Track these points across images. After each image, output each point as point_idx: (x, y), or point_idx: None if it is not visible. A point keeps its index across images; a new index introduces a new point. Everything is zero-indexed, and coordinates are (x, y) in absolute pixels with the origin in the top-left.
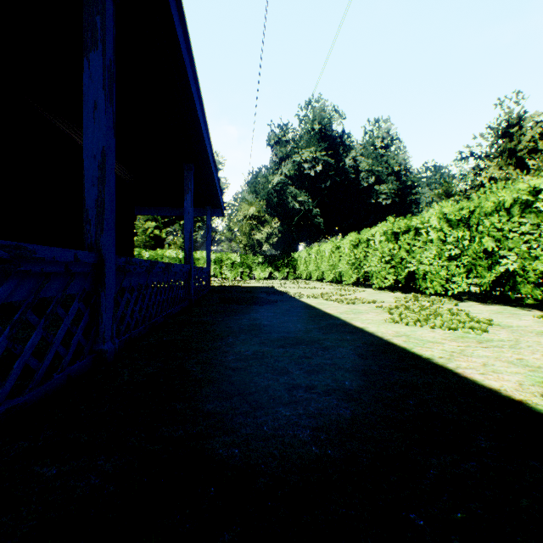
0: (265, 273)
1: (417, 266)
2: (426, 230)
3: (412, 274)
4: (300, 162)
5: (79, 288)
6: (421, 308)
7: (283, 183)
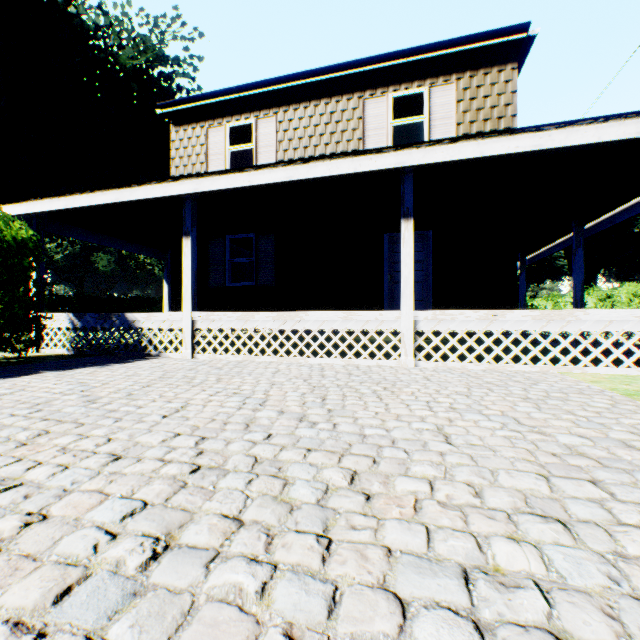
0: None
1: None
2: None
3: None
4: None
5: None
6: None
7: None
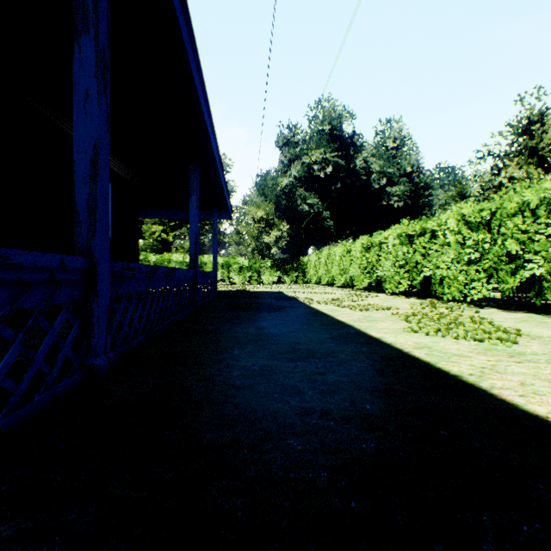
0: (273, 277)
1: (434, 271)
2: (443, 232)
3: (428, 279)
4: (310, 164)
5: (67, 296)
6: (440, 315)
7: (292, 185)
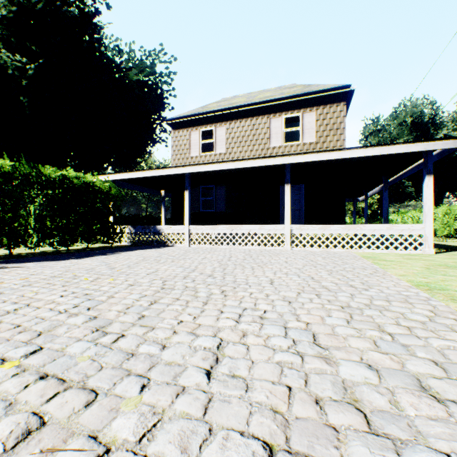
0: None
1: None
2: None
3: None
4: None
5: None
6: None
7: None
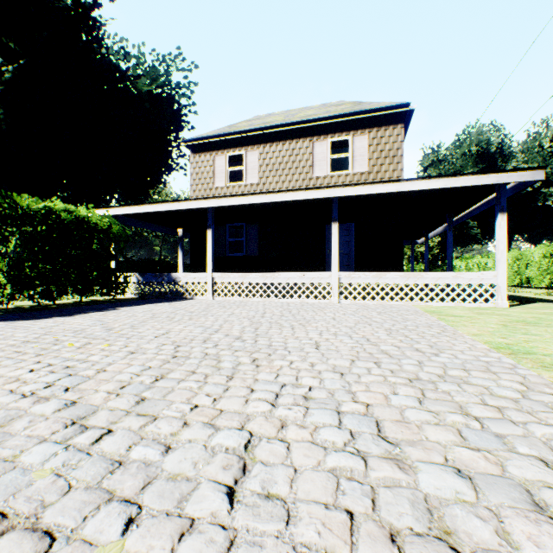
0: None
1: None
2: None
3: None
4: None
5: None
6: None
7: None
